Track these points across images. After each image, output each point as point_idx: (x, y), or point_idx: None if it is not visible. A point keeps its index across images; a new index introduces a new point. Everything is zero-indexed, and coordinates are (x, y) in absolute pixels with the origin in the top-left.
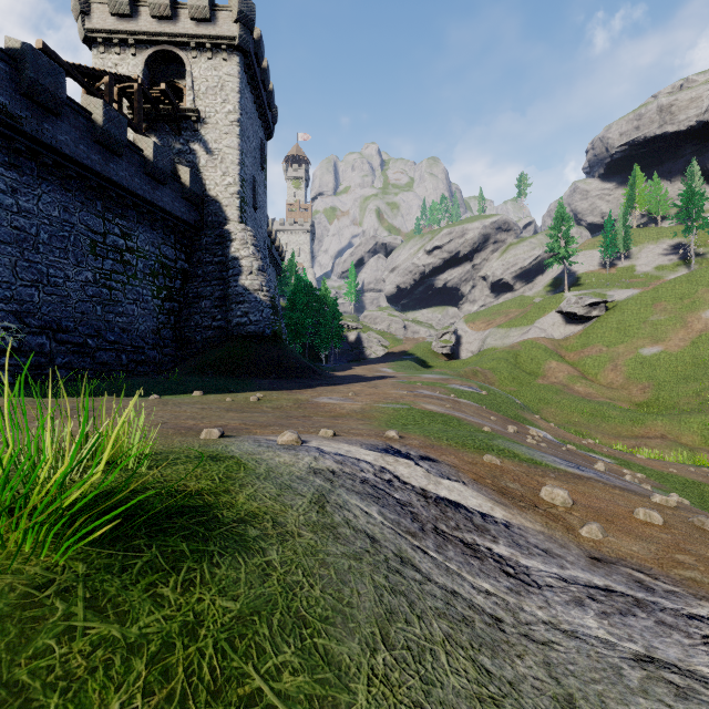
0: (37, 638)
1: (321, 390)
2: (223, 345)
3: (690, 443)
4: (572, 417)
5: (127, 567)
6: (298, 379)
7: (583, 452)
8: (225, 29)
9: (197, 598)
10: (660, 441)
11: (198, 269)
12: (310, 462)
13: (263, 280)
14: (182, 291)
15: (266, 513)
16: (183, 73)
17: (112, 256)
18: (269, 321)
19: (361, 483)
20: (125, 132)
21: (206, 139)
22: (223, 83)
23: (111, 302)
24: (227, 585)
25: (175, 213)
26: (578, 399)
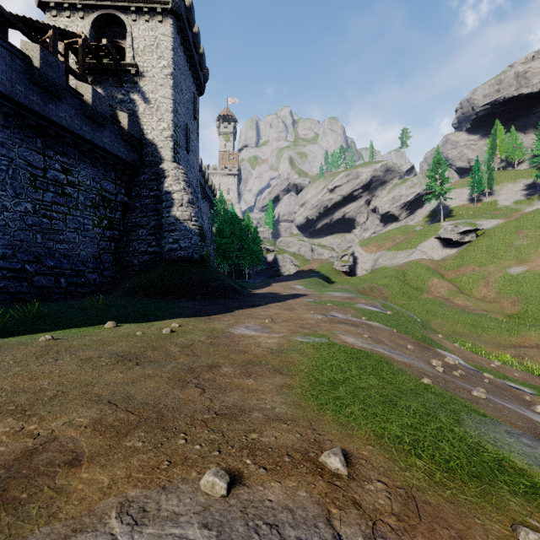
0: None
1: (240, 315)
2: (156, 268)
3: None
4: (456, 327)
5: None
6: (221, 300)
7: (501, 381)
8: None
9: None
10: (537, 350)
11: (137, 202)
12: None
13: (192, 211)
14: (122, 221)
15: None
16: (125, 34)
17: (53, 189)
18: (197, 247)
19: None
20: (63, 76)
21: (144, 90)
22: (158, 42)
23: (51, 231)
24: None
25: (115, 152)
26: (459, 311)
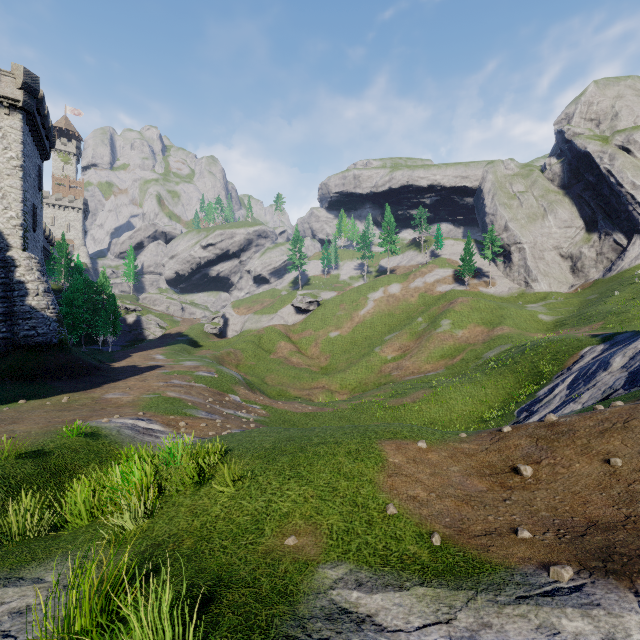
0: (90, 443)
1: (107, 388)
2: (12, 354)
3: (334, 389)
4: (283, 380)
5: (94, 439)
6: (86, 378)
7: (249, 405)
8: (8, 91)
9: (104, 441)
10: (320, 390)
11: None
12: (115, 425)
13: (49, 300)
14: None
15: (109, 433)
16: None
17: None
18: (56, 332)
19: (128, 427)
20: None
21: None
22: (5, 133)
23: None
24: (107, 440)
25: None
26: (290, 367)
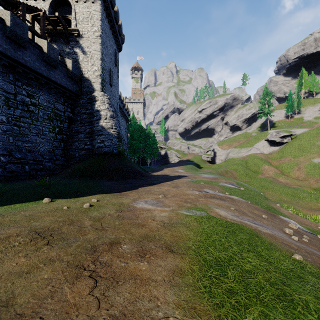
0: None
1: (142, 191)
2: (89, 159)
3: None
4: (281, 196)
5: None
6: (130, 180)
7: None
8: None
9: None
10: None
11: (78, 117)
12: None
13: (113, 123)
14: (68, 129)
15: None
16: (71, 11)
17: (21, 107)
18: (116, 145)
19: None
20: (27, 33)
21: (83, 46)
22: (92, 15)
23: (20, 135)
24: None
25: (63, 85)
26: (283, 186)
